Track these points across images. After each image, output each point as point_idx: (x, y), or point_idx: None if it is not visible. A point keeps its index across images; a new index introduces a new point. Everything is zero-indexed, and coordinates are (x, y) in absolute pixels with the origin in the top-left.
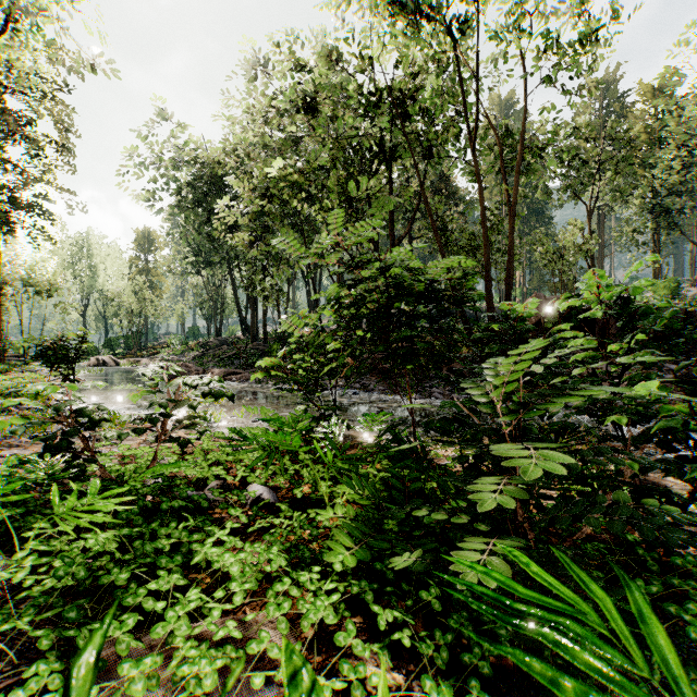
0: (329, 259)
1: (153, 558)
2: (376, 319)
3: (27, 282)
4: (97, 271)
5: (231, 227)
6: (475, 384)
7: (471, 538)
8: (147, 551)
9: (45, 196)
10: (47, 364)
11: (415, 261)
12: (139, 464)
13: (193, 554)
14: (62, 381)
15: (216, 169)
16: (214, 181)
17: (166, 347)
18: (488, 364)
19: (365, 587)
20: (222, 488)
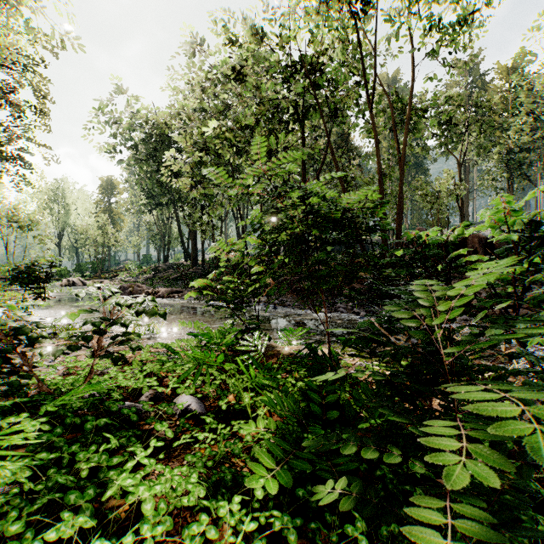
0: (252, 191)
1: (61, 493)
2: (294, 244)
3: (12, 219)
4: (70, 211)
5: (175, 175)
6: (401, 307)
7: (418, 498)
8: (59, 482)
9: (25, 150)
10: (22, 284)
11: (330, 191)
12: (77, 377)
13: (107, 485)
14: (35, 298)
15: (163, 128)
16: (162, 138)
17: (124, 271)
18: (418, 286)
19: (287, 523)
20: (155, 397)
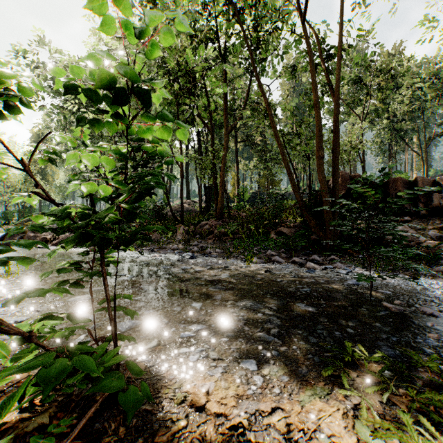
0: None
1: None
2: None
3: None
4: None
5: None
6: None
7: None
8: None
9: None
10: None
11: None
12: None
13: None
14: None
15: None
16: None
17: None
18: None
19: None
20: None
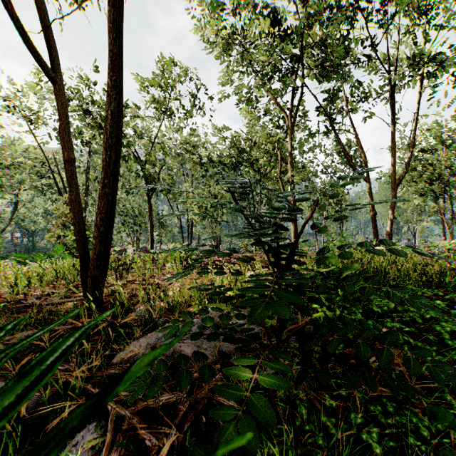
0: None
1: None
2: None
3: None
4: None
5: None
6: None
7: None
8: None
9: None
10: None
11: None
12: None
13: None
14: None
15: None
16: None
17: None
18: None
19: None
20: None
